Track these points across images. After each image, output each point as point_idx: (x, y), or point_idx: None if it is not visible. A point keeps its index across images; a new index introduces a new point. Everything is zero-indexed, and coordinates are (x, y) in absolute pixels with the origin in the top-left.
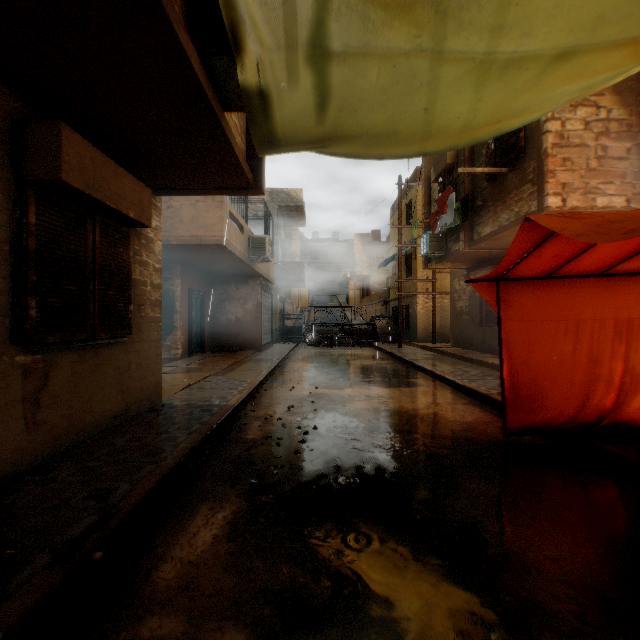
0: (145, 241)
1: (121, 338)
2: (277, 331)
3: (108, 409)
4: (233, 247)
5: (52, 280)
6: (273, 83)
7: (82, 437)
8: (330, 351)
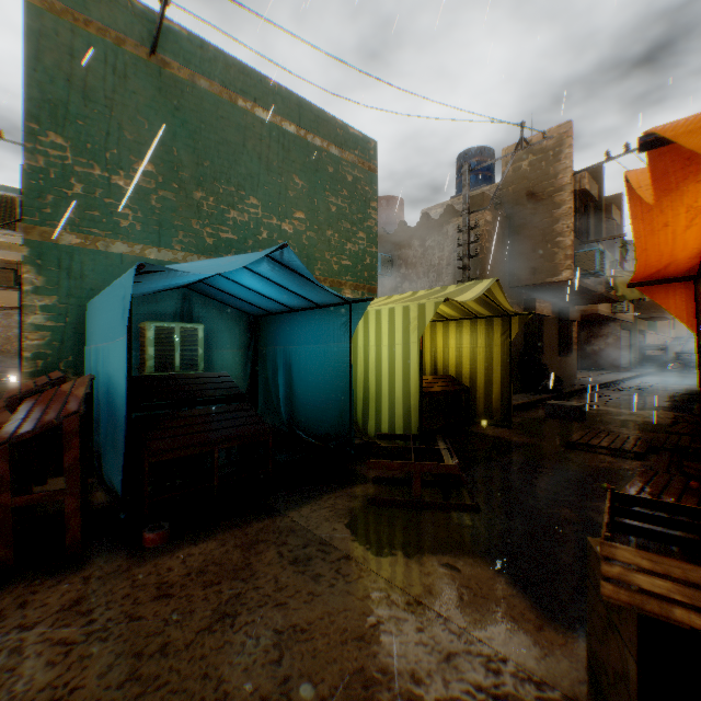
0: (572, 323)
1: (569, 355)
2: (634, 359)
3: (566, 375)
4: (601, 312)
5: (561, 340)
6: (625, 294)
7: (563, 380)
8: (689, 375)
